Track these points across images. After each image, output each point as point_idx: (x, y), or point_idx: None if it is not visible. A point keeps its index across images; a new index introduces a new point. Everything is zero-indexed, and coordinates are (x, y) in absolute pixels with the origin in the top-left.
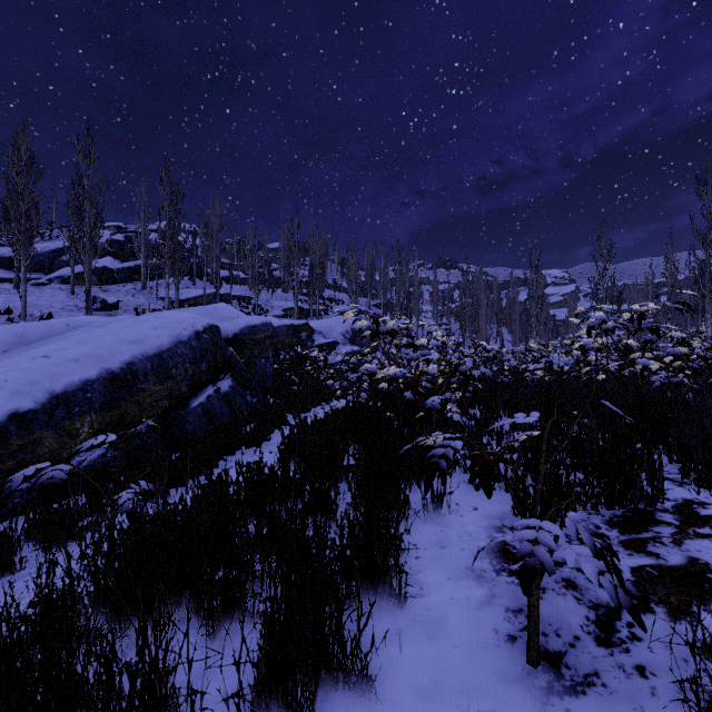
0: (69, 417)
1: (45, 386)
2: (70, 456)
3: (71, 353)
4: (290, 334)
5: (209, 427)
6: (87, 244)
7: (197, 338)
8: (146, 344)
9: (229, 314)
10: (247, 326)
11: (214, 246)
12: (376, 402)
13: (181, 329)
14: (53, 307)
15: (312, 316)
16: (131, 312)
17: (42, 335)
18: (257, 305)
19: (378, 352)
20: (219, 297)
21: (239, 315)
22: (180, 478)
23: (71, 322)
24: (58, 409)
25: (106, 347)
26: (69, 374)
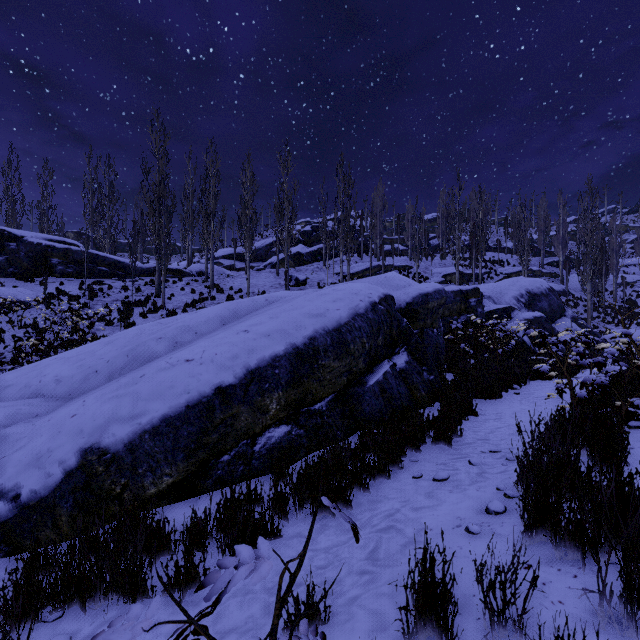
0: (260, 393)
1: (242, 361)
2: (261, 431)
3: (264, 327)
4: (458, 300)
5: (386, 409)
6: (286, 235)
7: (373, 310)
8: (326, 317)
9: (400, 282)
10: (419, 294)
11: (377, 223)
12: None
13: (358, 301)
14: (266, 286)
15: (474, 280)
16: (315, 286)
17: (249, 310)
18: (417, 273)
19: (564, 317)
20: (383, 268)
21: (410, 283)
22: (362, 481)
23: (269, 297)
24: (251, 385)
25: (292, 321)
26: (262, 349)
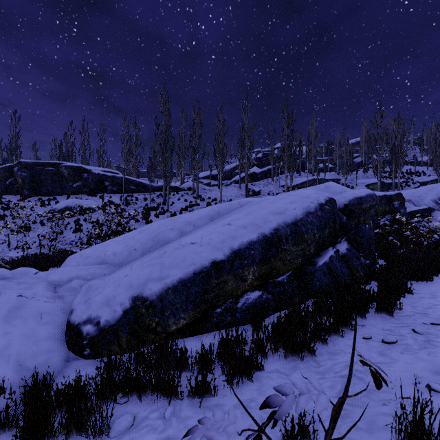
0: (241, 267)
1: (228, 244)
2: (242, 294)
3: (242, 222)
4: (383, 203)
5: (333, 284)
6: (246, 160)
7: (321, 209)
8: (285, 215)
9: (337, 189)
10: (354, 198)
11: (312, 148)
12: None
13: (309, 203)
14: (232, 196)
15: (393, 188)
16: (266, 195)
17: (227, 210)
18: (345, 183)
19: None
20: (317, 181)
21: (345, 189)
22: (321, 336)
23: (241, 202)
24: (235, 261)
25: (261, 217)
26: (241, 236)
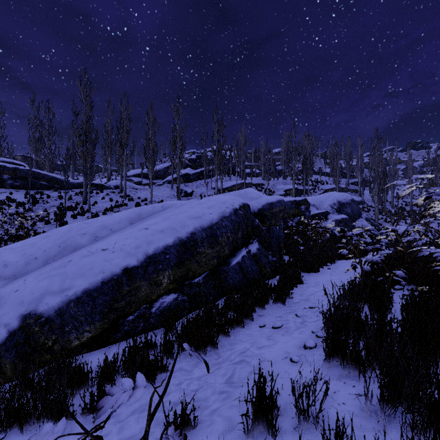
0: (156, 272)
1: (143, 249)
2: (157, 298)
3: (159, 226)
4: (293, 207)
5: (244, 281)
6: (178, 161)
7: (235, 214)
8: (202, 219)
9: (254, 195)
10: (267, 203)
11: (241, 154)
12: (437, 291)
13: (225, 208)
14: (164, 196)
15: (304, 194)
16: (198, 197)
17: (149, 213)
18: (268, 188)
19: (361, 218)
20: (245, 185)
21: (261, 195)
22: (225, 330)
23: (164, 205)
24: (149, 266)
25: (179, 222)
26: (157, 241)
